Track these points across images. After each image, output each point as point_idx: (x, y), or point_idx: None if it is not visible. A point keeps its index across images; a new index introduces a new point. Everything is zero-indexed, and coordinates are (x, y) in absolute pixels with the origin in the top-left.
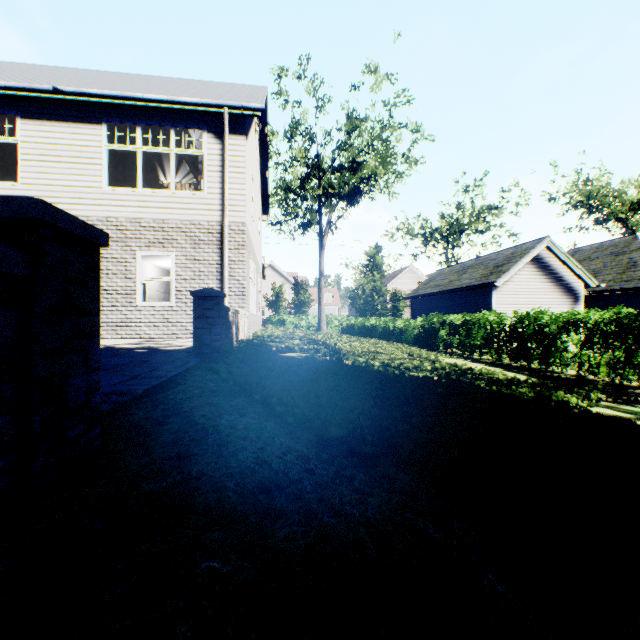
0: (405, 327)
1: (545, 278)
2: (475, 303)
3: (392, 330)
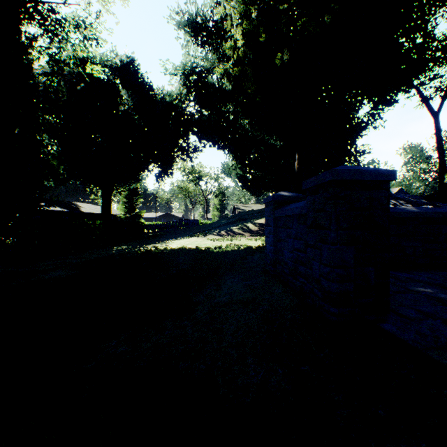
0: None
1: None
2: None
3: None
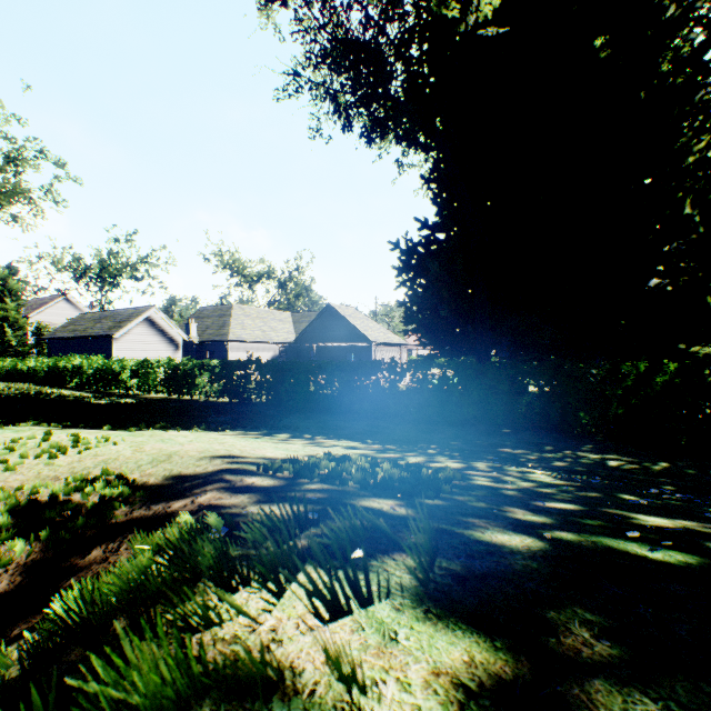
0: (33, 369)
1: (157, 333)
2: (103, 349)
3: (20, 372)
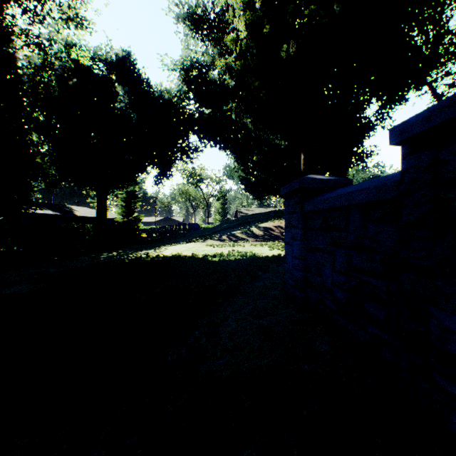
0: None
1: None
2: None
3: None
